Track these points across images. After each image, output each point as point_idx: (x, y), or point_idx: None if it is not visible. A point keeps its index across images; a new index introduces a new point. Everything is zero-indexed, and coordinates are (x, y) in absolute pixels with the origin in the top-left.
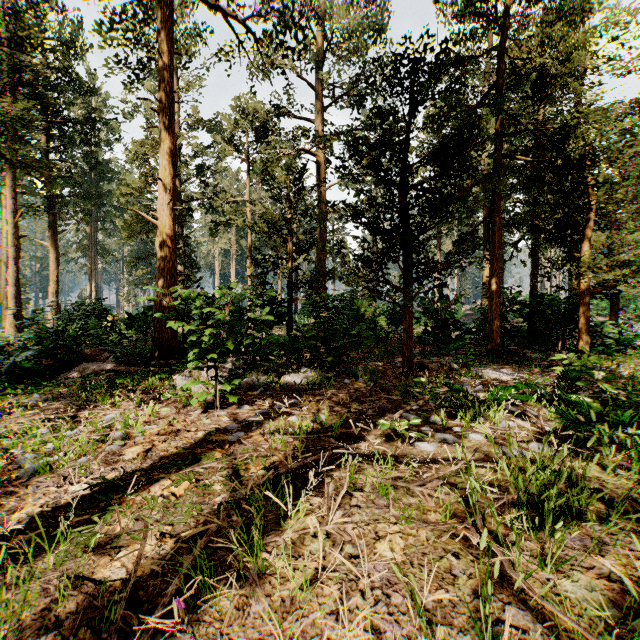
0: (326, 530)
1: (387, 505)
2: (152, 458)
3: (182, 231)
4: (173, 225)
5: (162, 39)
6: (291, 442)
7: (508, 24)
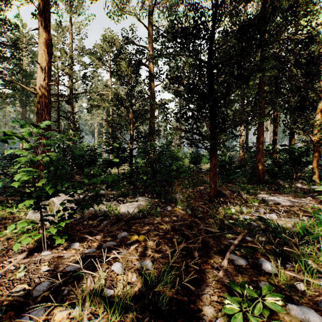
0: None
1: None
2: None
3: (72, 110)
4: (47, 95)
5: None
6: None
7: None
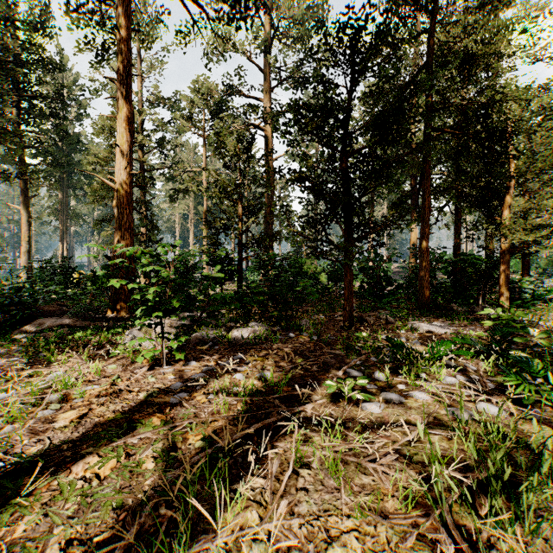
0: (268, 527)
1: (338, 487)
2: (85, 425)
3: (144, 197)
4: (130, 188)
5: (119, 13)
6: (235, 404)
7: (438, 8)
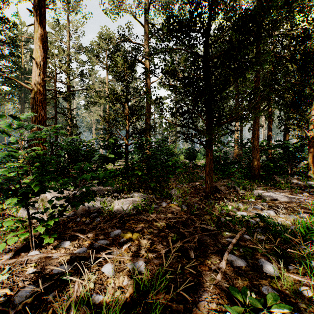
0: None
1: None
2: None
3: (69, 107)
4: (42, 90)
5: None
6: None
7: None
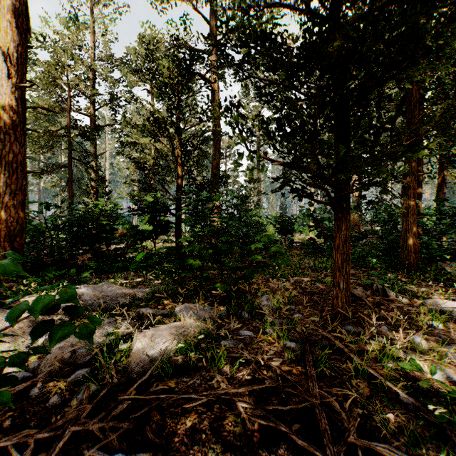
0: None
1: None
2: None
3: (94, 151)
4: (17, 106)
5: None
6: None
7: None
